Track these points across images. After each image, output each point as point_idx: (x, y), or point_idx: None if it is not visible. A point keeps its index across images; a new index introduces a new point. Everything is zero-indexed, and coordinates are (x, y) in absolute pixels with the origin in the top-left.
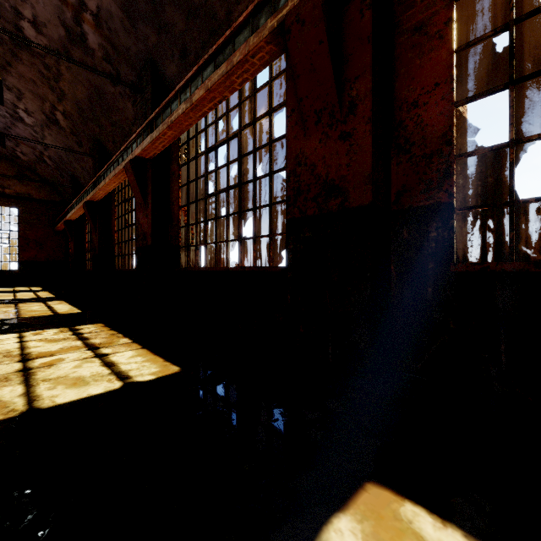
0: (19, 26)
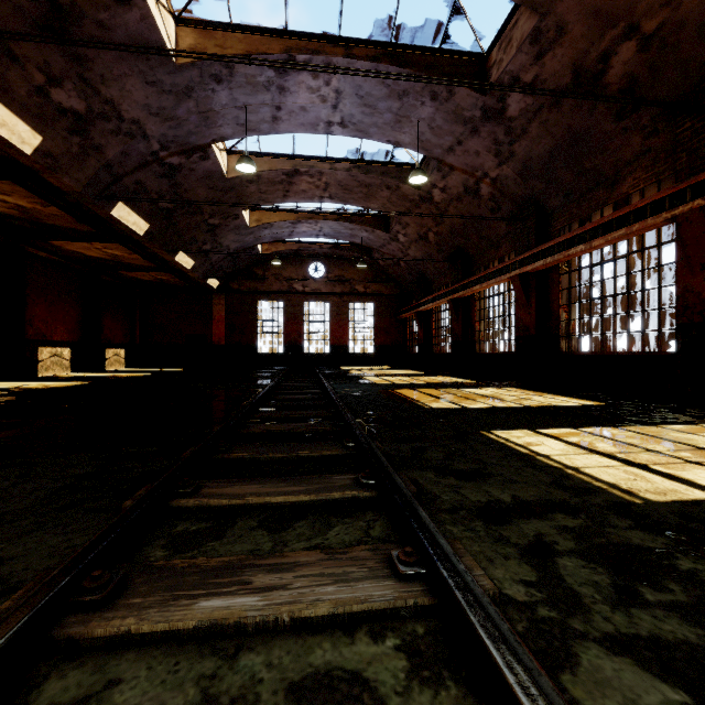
0: (430, 192)
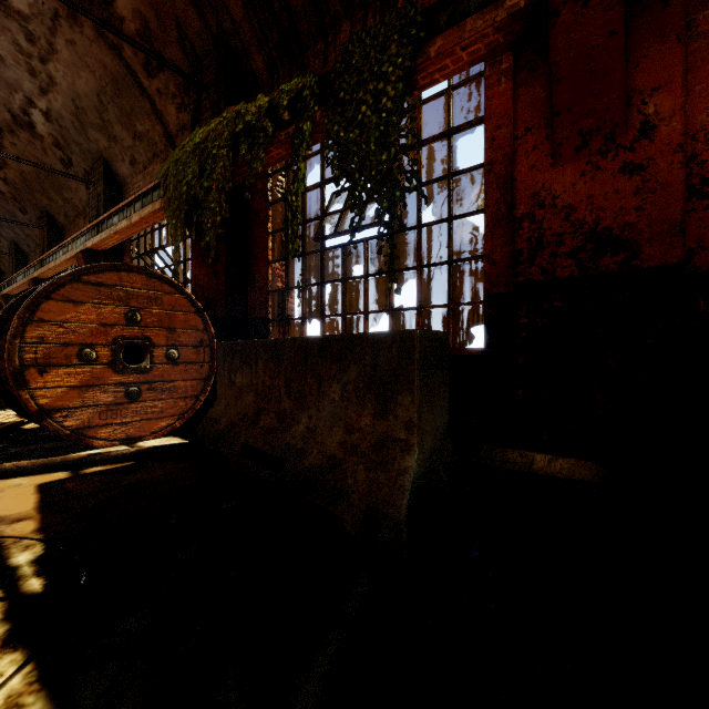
0: None
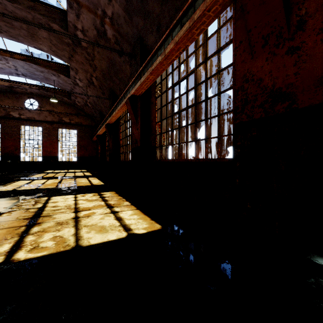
0: (76, 34)
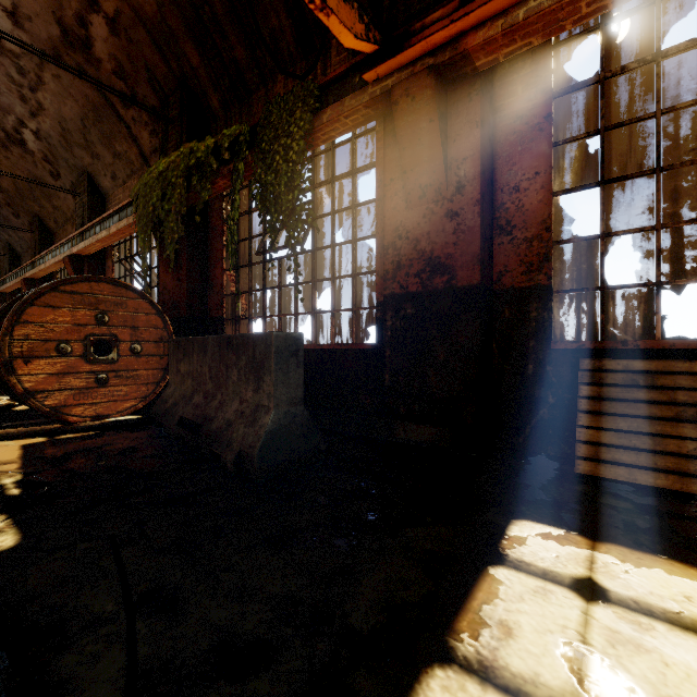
0: None
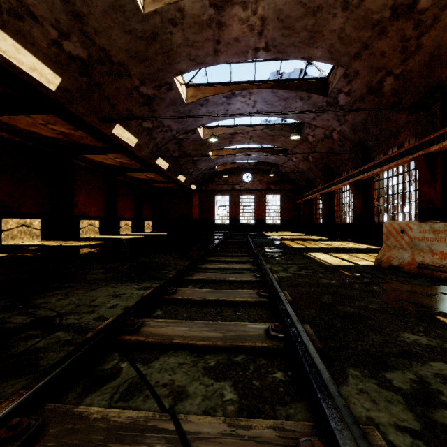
0: (306, 137)
